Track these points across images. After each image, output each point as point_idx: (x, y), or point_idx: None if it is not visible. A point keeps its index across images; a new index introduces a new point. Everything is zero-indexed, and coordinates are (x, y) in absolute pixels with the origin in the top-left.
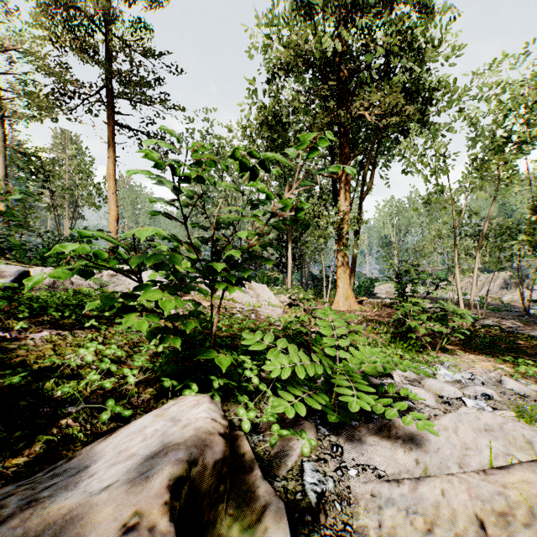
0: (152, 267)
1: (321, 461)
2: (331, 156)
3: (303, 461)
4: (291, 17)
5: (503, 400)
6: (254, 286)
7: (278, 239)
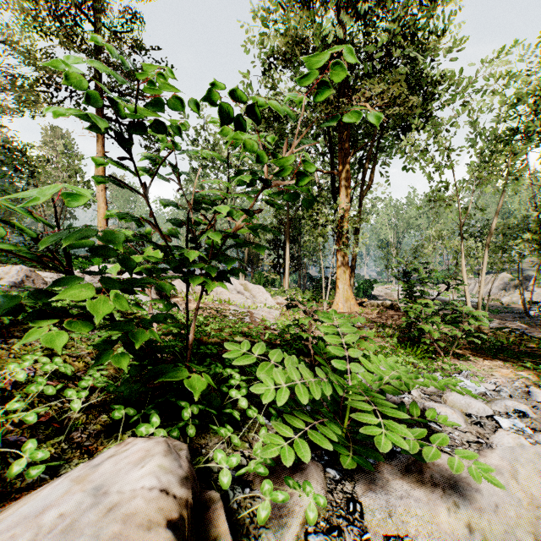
0: None
1: (334, 531)
2: (331, 152)
3: (307, 534)
4: (289, 3)
5: (538, 417)
6: (250, 287)
7: (276, 239)
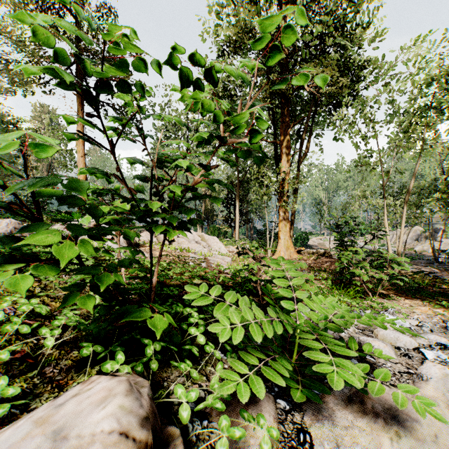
0: None
1: None
2: (274, 124)
3: None
4: None
5: None
6: (206, 238)
7: (228, 198)
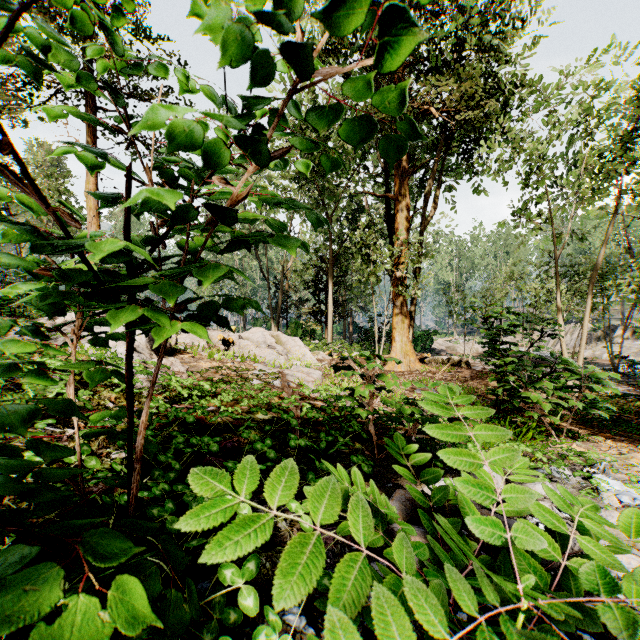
0: None
1: None
2: (385, 169)
3: None
4: None
5: None
6: (284, 339)
7: (316, 281)
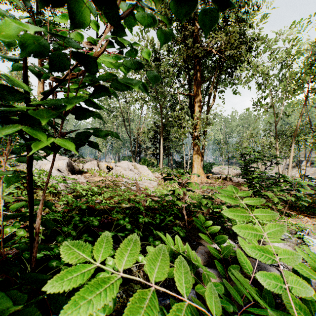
0: (66, 153)
1: None
2: (189, 81)
3: None
4: None
5: None
6: (138, 167)
7: (154, 137)
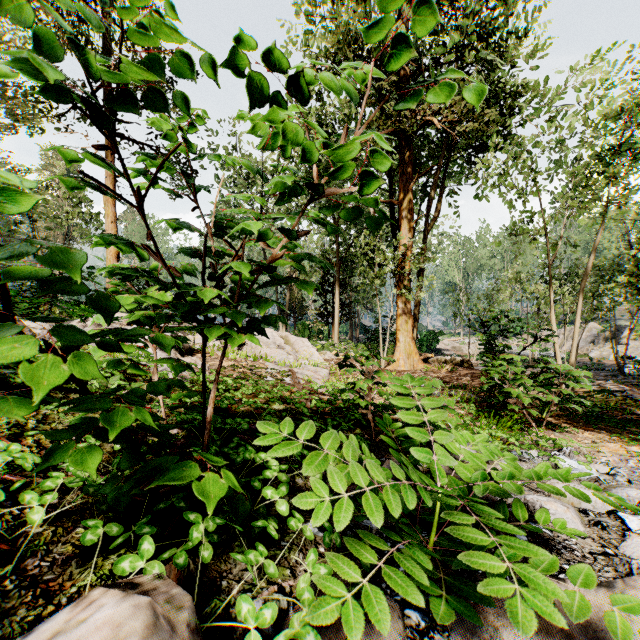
0: None
1: None
2: (389, 176)
3: None
4: None
5: None
6: (292, 340)
7: (323, 282)
